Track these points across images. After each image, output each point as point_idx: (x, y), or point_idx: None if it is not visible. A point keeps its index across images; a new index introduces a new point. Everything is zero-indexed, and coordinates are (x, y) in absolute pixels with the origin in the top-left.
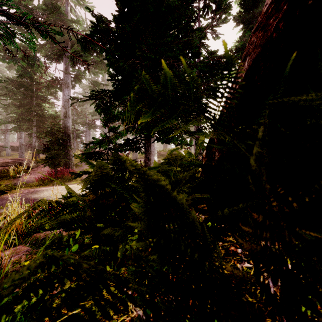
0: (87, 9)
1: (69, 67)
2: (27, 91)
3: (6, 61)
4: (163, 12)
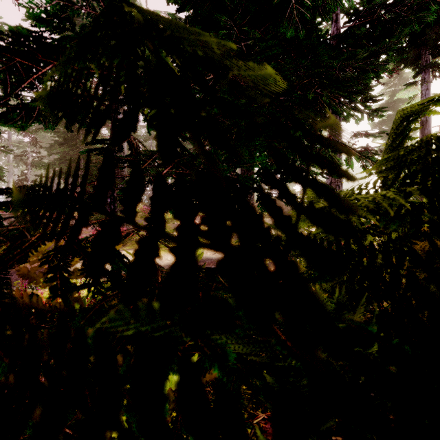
0: None
1: None
2: None
3: None
4: None
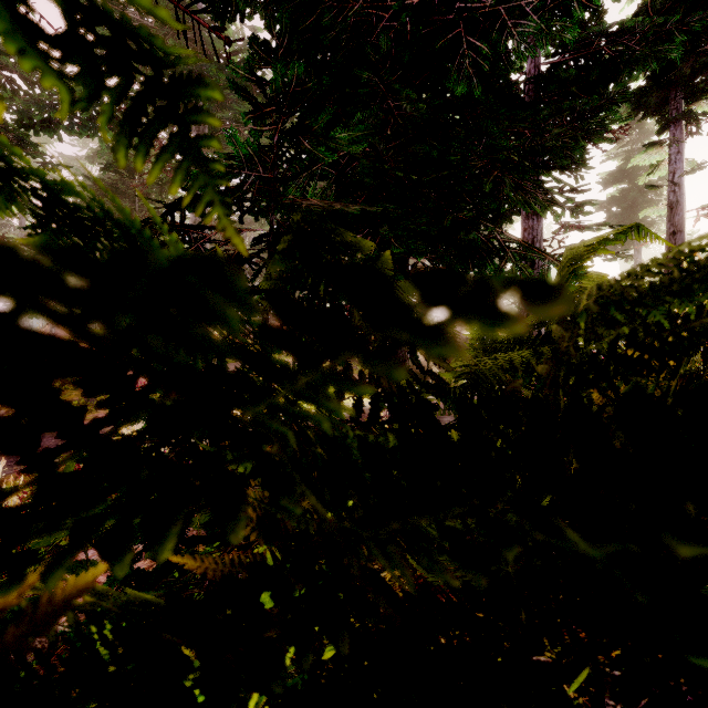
0: None
1: None
2: (122, 200)
3: (75, 131)
4: None
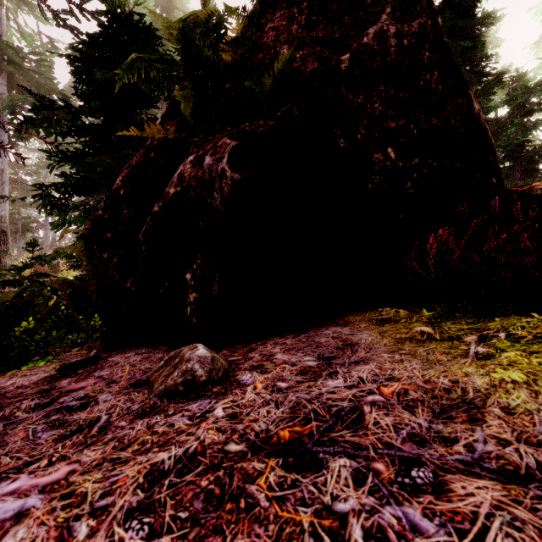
0: (42, 19)
1: (4, 114)
2: None
3: None
4: (142, 90)
